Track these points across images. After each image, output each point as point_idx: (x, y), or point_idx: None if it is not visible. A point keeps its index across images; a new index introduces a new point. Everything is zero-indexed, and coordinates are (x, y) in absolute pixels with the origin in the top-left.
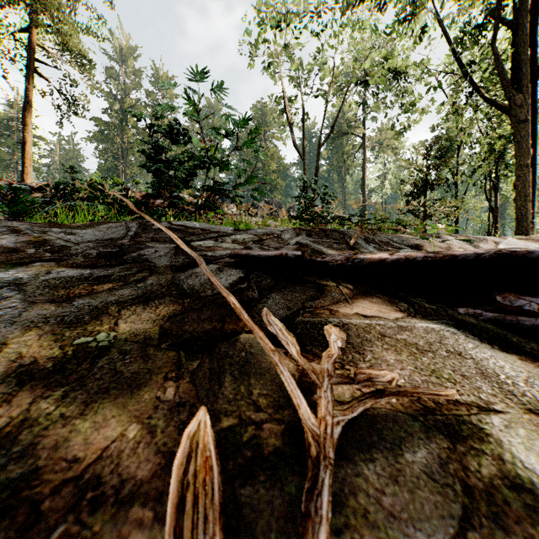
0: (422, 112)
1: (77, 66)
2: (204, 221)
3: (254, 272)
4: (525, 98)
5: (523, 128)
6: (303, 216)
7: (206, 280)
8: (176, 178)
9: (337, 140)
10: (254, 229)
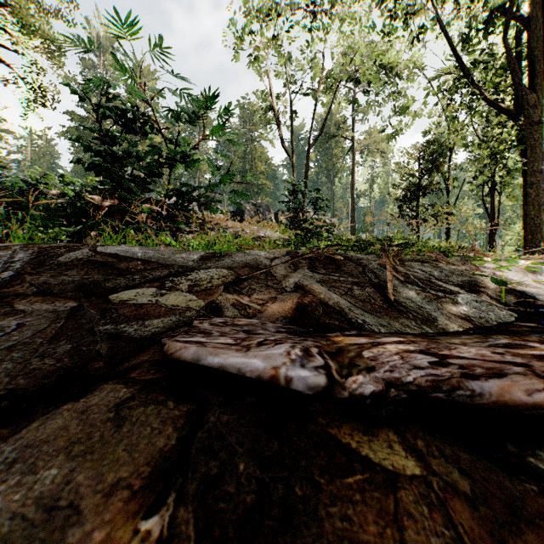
0: (414, 115)
1: (43, 52)
2: (173, 232)
3: (208, 414)
4: (538, 97)
5: (536, 130)
6: (294, 223)
7: (43, 500)
8: (131, 178)
9: (326, 142)
10: (232, 254)
